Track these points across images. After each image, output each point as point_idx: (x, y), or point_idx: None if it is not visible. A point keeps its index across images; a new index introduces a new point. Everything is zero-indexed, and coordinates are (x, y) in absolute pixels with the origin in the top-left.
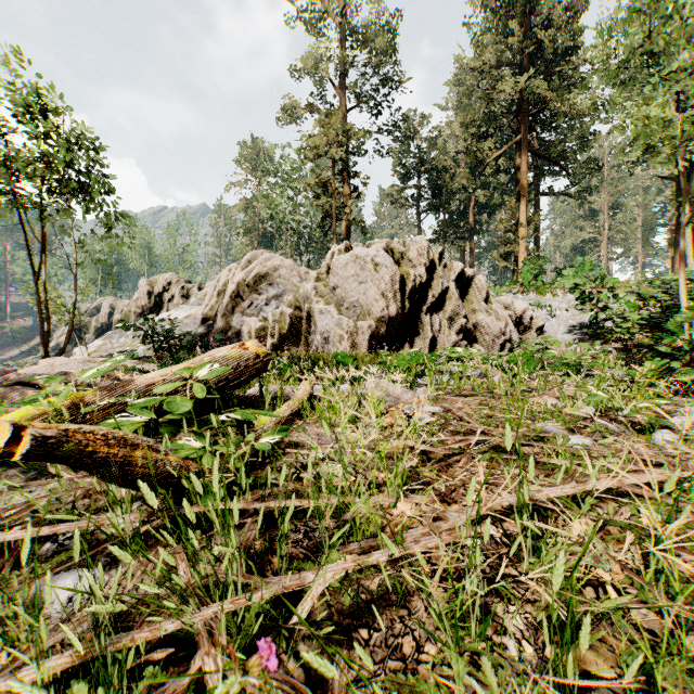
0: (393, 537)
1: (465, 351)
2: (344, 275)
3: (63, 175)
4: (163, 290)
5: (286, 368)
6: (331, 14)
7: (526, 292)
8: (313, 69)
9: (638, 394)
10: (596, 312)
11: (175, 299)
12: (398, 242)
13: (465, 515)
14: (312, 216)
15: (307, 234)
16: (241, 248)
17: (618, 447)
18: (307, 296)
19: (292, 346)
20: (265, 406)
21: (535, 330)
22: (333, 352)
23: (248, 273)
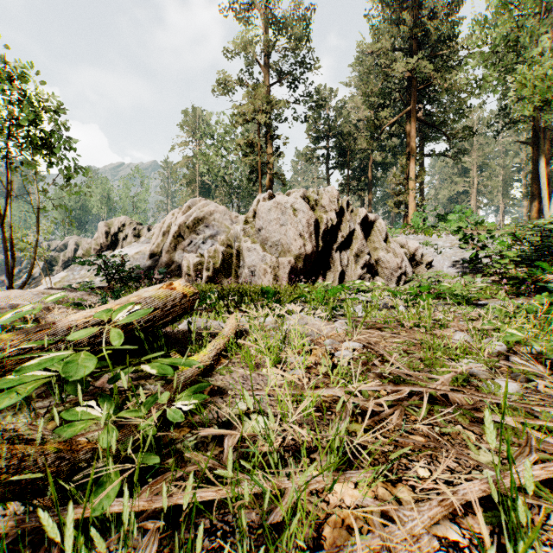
0: (334, 551)
1: (372, 285)
2: (267, 219)
3: (28, 132)
4: (118, 230)
5: (216, 301)
6: (257, 5)
7: (416, 233)
8: (242, 50)
9: (543, 330)
10: (477, 250)
11: (128, 238)
12: (313, 191)
13: (423, 516)
14: (242, 171)
15: (237, 186)
16: (184, 197)
17: (546, 391)
18: (237, 236)
19: (224, 278)
20: (193, 342)
21: (425, 264)
22: (258, 284)
23: (188, 217)
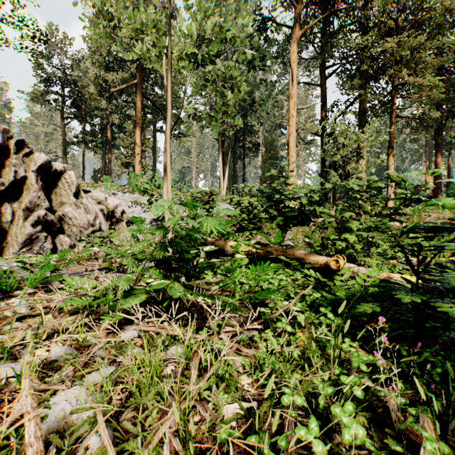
0: None
1: None
2: None
3: None
4: None
5: None
6: None
7: (133, 192)
8: None
9: None
10: None
11: None
12: None
13: None
14: None
15: None
16: None
17: None
18: None
19: None
20: None
21: (125, 222)
22: None
23: None
